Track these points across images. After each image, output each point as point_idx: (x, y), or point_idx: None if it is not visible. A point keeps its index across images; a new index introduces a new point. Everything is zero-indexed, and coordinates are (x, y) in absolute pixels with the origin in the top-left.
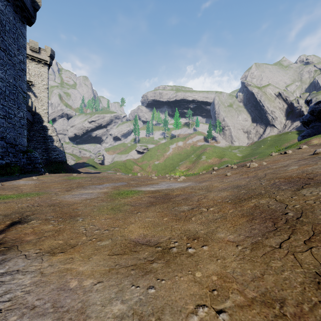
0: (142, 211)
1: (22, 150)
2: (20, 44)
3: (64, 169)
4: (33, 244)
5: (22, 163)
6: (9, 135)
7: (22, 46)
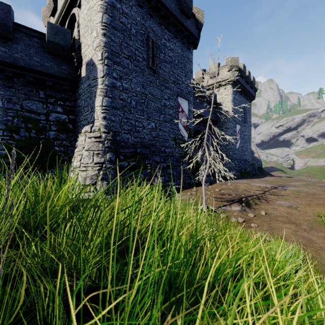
0: (314, 187)
1: (250, 164)
2: (250, 114)
3: (262, 173)
4: (291, 187)
5: (251, 170)
6: (247, 158)
7: (250, 114)
